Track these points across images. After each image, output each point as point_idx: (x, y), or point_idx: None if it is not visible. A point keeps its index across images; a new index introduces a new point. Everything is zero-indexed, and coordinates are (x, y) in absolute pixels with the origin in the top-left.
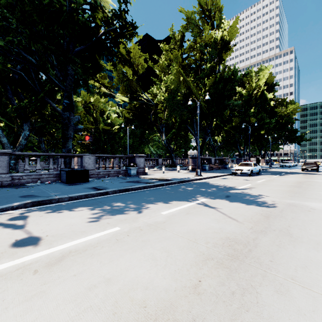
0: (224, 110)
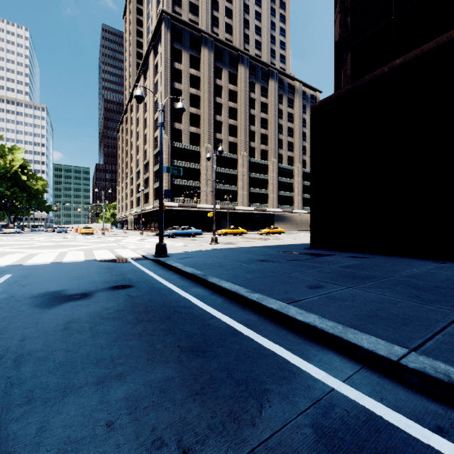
0: None
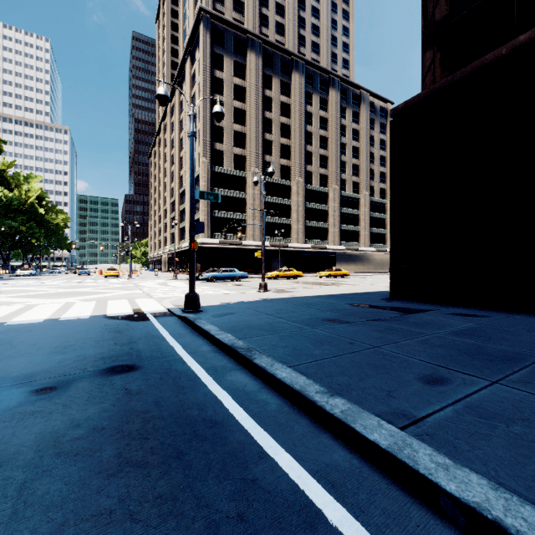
0: (4, 227)
